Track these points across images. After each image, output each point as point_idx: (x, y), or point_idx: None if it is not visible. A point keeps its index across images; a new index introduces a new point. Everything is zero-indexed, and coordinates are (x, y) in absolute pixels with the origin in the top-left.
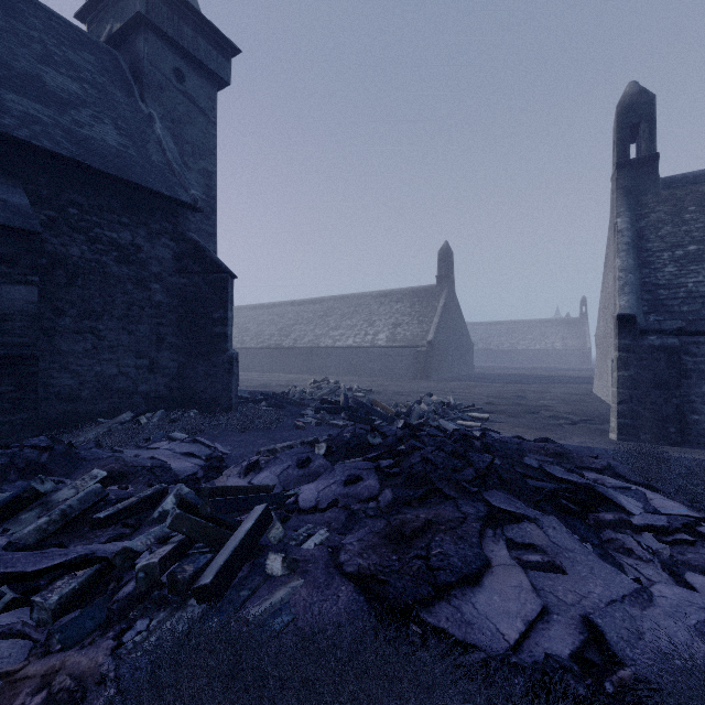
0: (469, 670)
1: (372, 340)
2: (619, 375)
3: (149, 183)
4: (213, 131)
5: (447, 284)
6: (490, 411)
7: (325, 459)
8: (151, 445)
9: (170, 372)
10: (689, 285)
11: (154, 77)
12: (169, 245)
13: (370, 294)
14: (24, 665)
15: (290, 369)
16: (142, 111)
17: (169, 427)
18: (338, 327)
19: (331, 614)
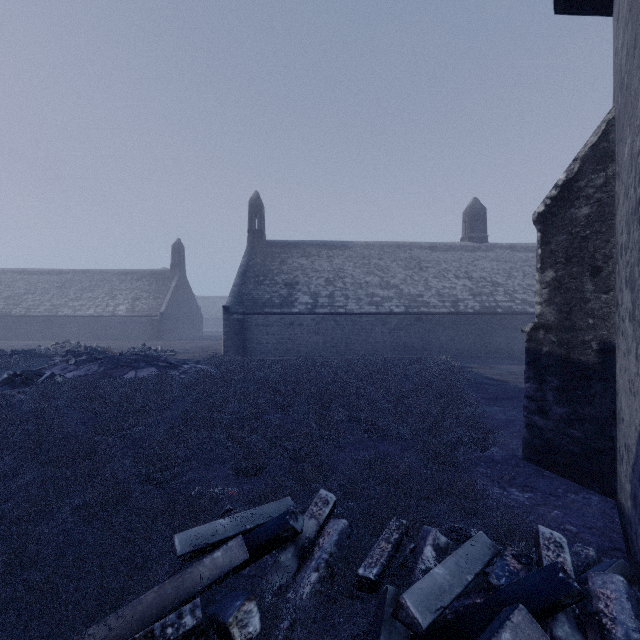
0: None
1: (114, 311)
2: (224, 330)
3: None
4: None
5: (179, 270)
6: (182, 352)
7: (75, 365)
8: None
9: None
10: (254, 295)
11: None
12: None
13: (113, 271)
14: None
15: (21, 336)
16: None
17: None
18: (79, 299)
19: None
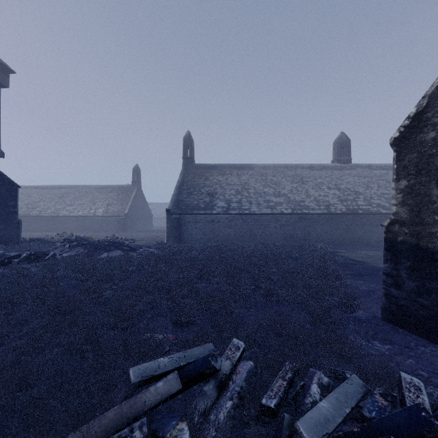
0: None
1: (94, 213)
2: (167, 225)
3: None
4: None
5: (137, 185)
6: (139, 240)
7: (69, 248)
8: None
9: None
10: (186, 201)
11: None
12: None
13: (94, 186)
14: (18, 265)
15: (36, 229)
16: None
17: None
18: (72, 204)
19: None
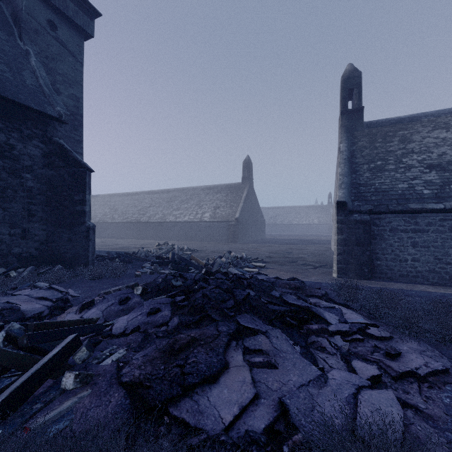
0: (193, 449)
1: (201, 217)
2: (338, 238)
3: (20, 99)
4: (80, 68)
5: (248, 182)
6: (268, 261)
7: (140, 298)
8: (15, 292)
9: (40, 239)
10: (376, 185)
11: (31, 24)
12: (39, 146)
13: (200, 188)
14: None
15: (146, 236)
16: (20, 47)
17: (36, 279)
18: (179, 209)
19: (99, 416)
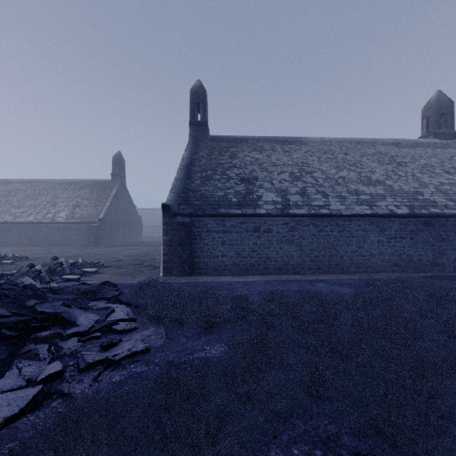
0: None
1: (53, 217)
2: (163, 238)
3: None
4: None
5: (119, 180)
6: (110, 266)
7: None
8: None
9: None
10: (202, 191)
11: None
12: None
13: (57, 181)
14: None
15: None
16: None
17: None
18: (21, 206)
19: None
